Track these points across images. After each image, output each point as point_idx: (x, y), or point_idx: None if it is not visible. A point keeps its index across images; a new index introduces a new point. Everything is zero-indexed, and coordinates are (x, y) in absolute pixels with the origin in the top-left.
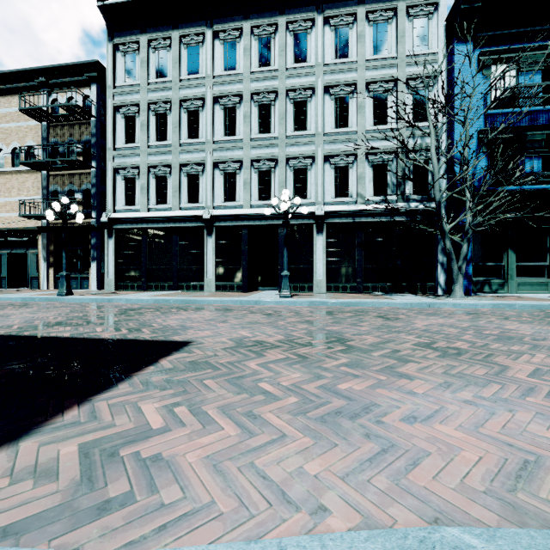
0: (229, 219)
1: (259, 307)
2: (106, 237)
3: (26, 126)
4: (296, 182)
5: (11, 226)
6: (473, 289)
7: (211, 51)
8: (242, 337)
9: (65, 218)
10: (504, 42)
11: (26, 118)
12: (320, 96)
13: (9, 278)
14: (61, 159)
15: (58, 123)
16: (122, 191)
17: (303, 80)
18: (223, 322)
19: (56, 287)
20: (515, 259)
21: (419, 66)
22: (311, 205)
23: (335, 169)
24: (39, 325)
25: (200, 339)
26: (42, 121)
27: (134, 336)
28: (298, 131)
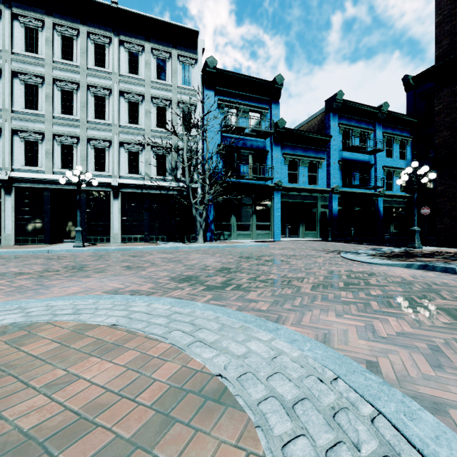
0: (30, 181)
1: (49, 254)
2: None
3: None
4: (97, 158)
5: None
6: (215, 238)
7: (10, 29)
8: (10, 271)
9: None
10: (231, 96)
11: None
12: (117, 97)
13: None
14: None
15: None
16: None
17: (102, 81)
18: (2, 265)
19: None
20: (235, 221)
21: (186, 96)
22: (109, 177)
23: (129, 153)
24: None
25: None
26: None
27: None
28: (98, 119)
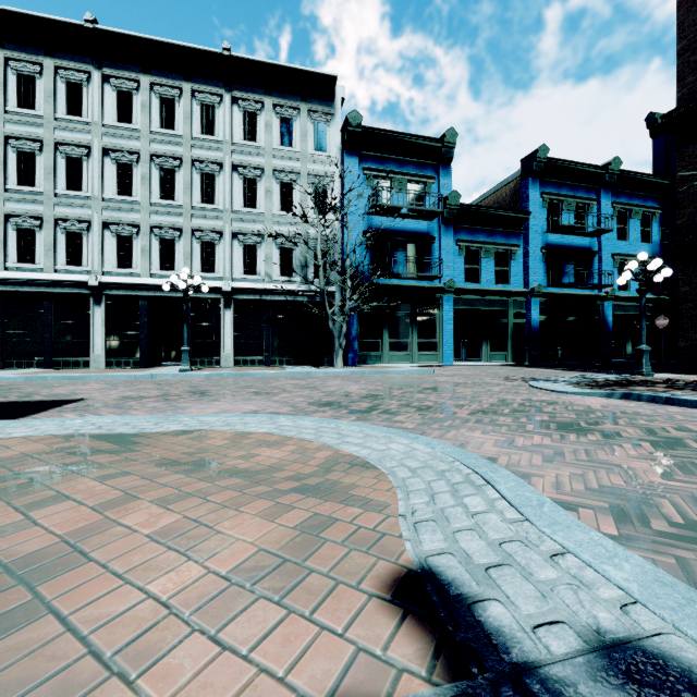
0: (123, 288)
1: (155, 380)
2: None
3: None
4: (204, 255)
5: None
6: (359, 361)
7: (100, 95)
8: (129, 395)
9: None
10: (382, 163)
11: None
12: (229, 174)
13: None
14: None
15: None
16: None
17: (211, 153)
18: (114, 390)
19: None
20: (388, 337)
21: (319, 166)
22: (219, 280)
23: (244, 247)
24: None
25: (92, 397)
26: None
27: (29, 399)
28: (206, 203)
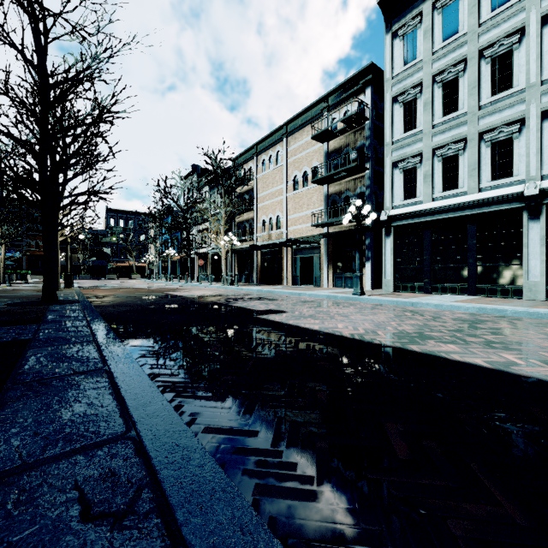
0: None
1: None
2: (384, 236)
3: (312, 151)
4: None
5: (302, 235)
6: None
7: None
8: None
9: (359, 220)
10: None
11: (312, 144)
12: None
13: (300, 277)
14: (342, 169)
15: (336, 138)
16: (400, 185)
17: None
18: None
19: (334, 285)
20: None
21: None
22: None
23: None
24: (402, 334)
25: None
26: (324, 142)
27: None
28: None
